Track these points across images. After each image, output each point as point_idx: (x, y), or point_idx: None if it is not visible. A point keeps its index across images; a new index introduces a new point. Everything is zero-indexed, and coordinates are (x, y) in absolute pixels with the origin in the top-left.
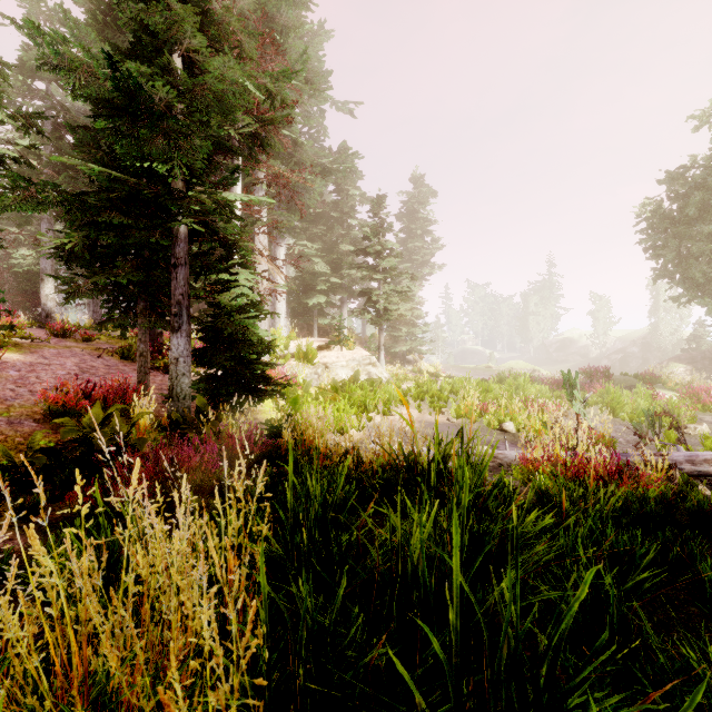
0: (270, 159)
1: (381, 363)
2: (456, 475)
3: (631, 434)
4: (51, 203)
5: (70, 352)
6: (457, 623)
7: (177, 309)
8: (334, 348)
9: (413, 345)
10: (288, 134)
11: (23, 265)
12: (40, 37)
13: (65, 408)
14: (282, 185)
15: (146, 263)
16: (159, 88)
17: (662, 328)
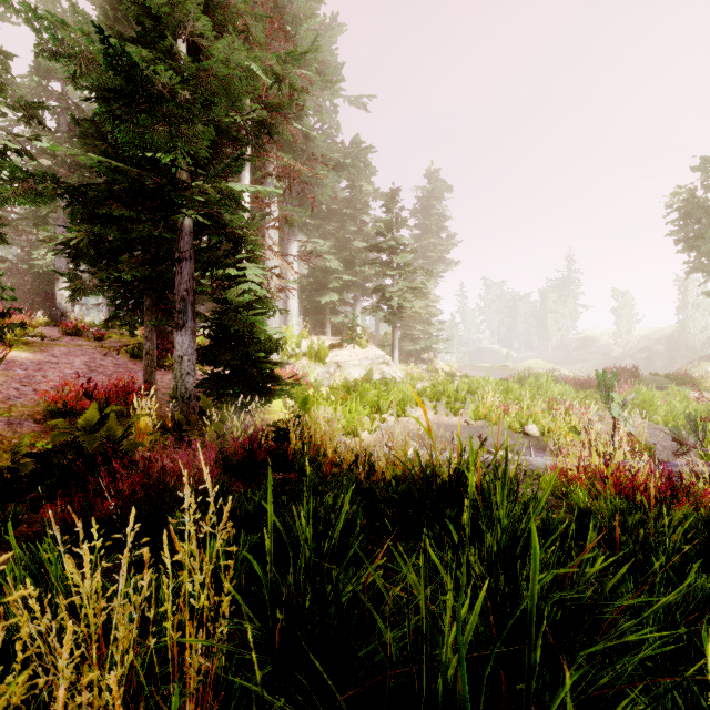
0: (281, 153)
1: (394, 362)
2: (498, 514)
3: (667, 439)
4: (50, 194)
5: (81, 350)
6: None
7: (181, 306)
8: (346, 347)
9: (428, 343)
10: (300, 127)
11: (43, 265)
12: (38, 21)
13: (65, 409)
14: (292, 177)
15: (152, 258)
16: (161, 73)
17: (690, 326)
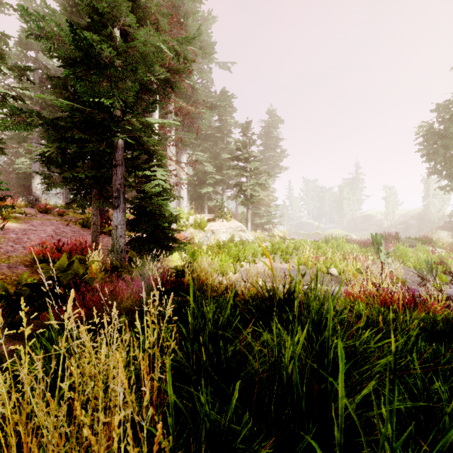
0: (177, 98)
1: (248, 230)
2: (312, 304)
3: (415, 276)
4: (35, 124)
5: (50, 222)
6: (341, 438)
7: (116, 194)
8: (218, 220)
9: (268, 219)
10: (188, 82)
11: (22, 168)
12: (28, 16)
13: (44, 258)
14: (184, 114)
15: (97, 164)
16: (105, 49)
17: (431, 208)
